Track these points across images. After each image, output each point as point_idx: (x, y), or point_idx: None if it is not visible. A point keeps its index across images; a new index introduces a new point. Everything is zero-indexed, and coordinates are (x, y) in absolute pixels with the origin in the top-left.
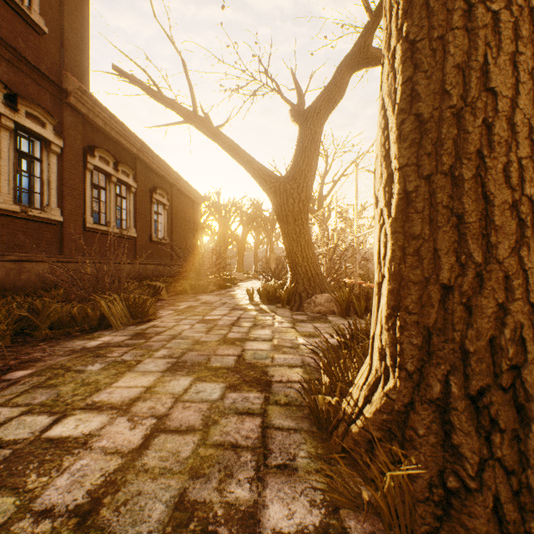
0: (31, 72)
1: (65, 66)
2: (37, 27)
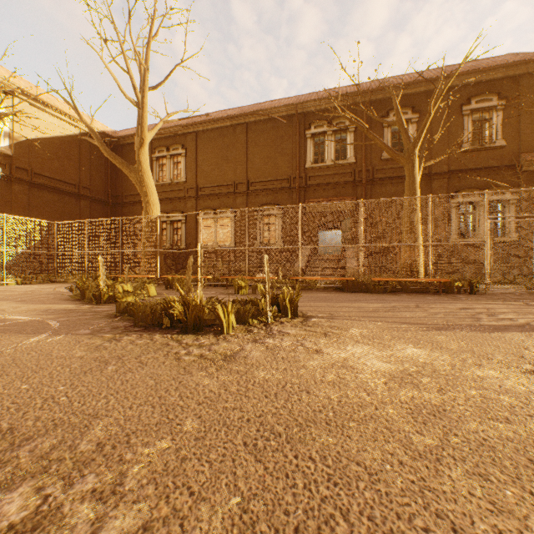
0: (495, 171)
1: (520, 151)
2: (499, 147)
